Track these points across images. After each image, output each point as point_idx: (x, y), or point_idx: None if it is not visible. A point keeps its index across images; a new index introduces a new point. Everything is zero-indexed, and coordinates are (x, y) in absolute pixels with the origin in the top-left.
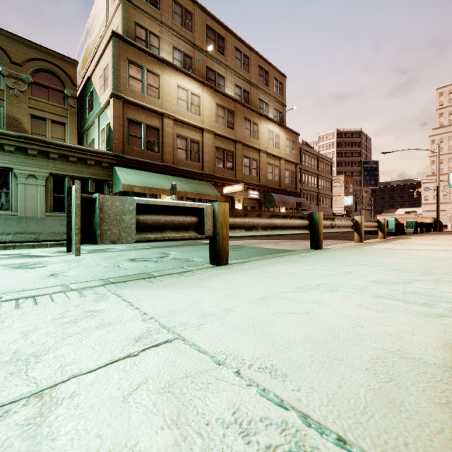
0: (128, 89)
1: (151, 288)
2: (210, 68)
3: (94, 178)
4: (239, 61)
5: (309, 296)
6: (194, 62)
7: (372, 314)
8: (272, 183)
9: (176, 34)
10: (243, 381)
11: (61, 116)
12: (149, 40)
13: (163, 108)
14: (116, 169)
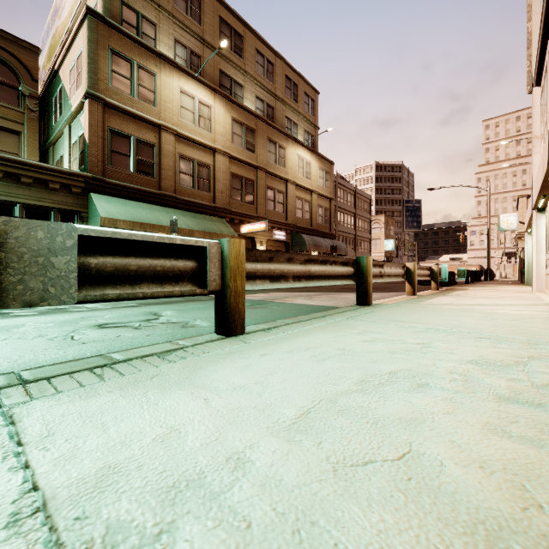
0: (110, 88)
1: (93, 394)
2: (224, 73)
3: (59, 208)
4: (262, 67)
5: (388, 402)
6: (203, 63)
7: (528, 453)
8: (303, 222)
9: (178, 23)
10: None
11: (13, 122)
12: (141, 27)
13: (161, 118)
14: (93, 196)
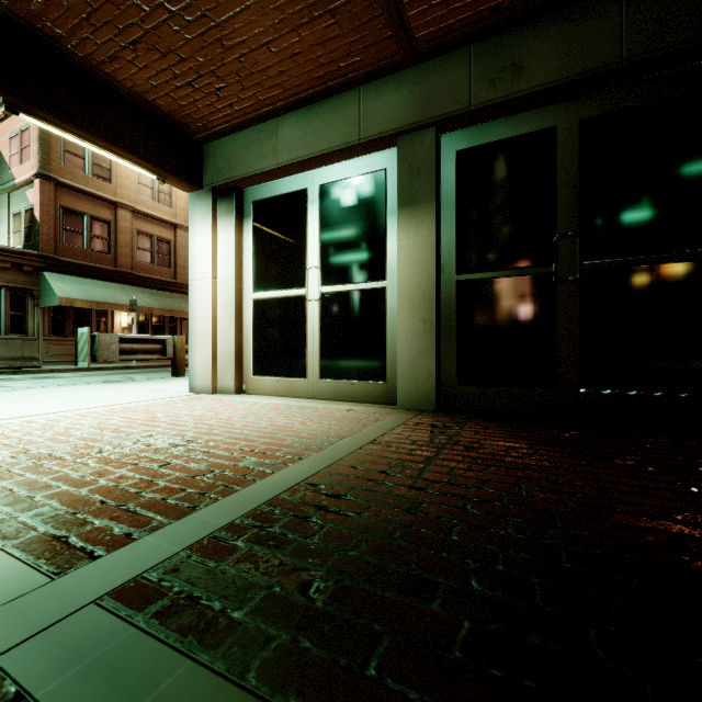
0: (63, 168)
1: (133, 383)
2: None
3: (10, 286)
4: None
5: None
6: None
7: None
8: None
9: None
10: (170, 389)
11: None
12: None
13: (117, 195)
14: (47, 275)
